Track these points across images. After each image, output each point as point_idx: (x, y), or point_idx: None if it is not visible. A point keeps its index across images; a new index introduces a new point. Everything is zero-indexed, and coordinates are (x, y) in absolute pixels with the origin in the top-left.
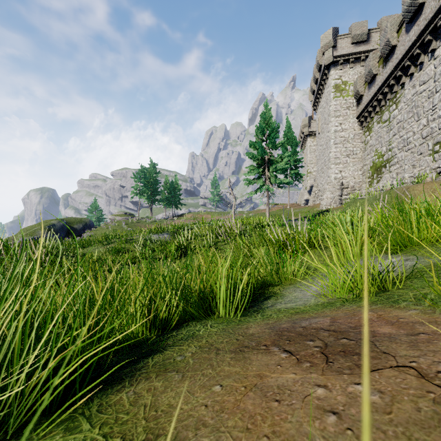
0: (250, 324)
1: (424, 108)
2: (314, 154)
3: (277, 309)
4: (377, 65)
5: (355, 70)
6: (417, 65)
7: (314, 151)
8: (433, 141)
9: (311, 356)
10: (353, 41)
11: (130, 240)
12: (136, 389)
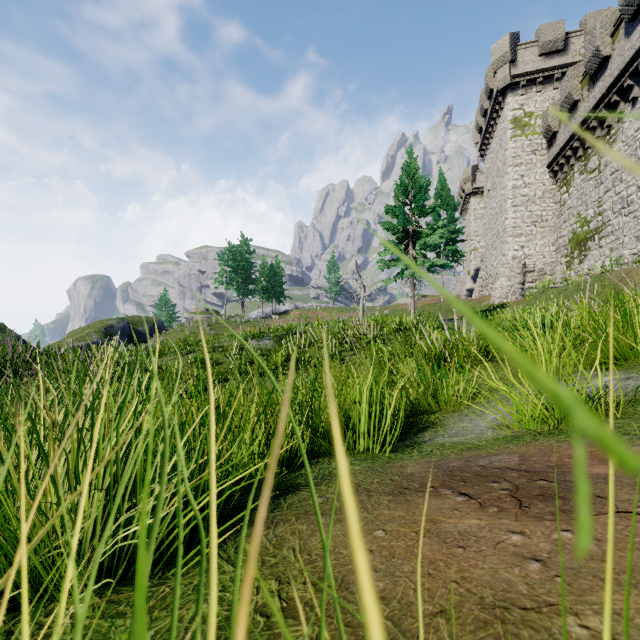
0: (405, 462)
1: None
2: (481, 221)
3: (439, 443)
4: (579, 87)
5: (545, 95)
6: None
7: (481, 217)
8: None
9: (498, 500)
10: (541, 52)
11: (218, 347)
12: (275, 532)
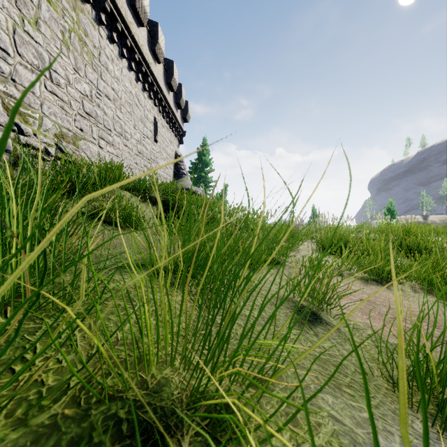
0: None
1: None
2: None
3: None
4: None
5: None
6: None
7: None
8: None
9: None
10: None
11: None
12: None
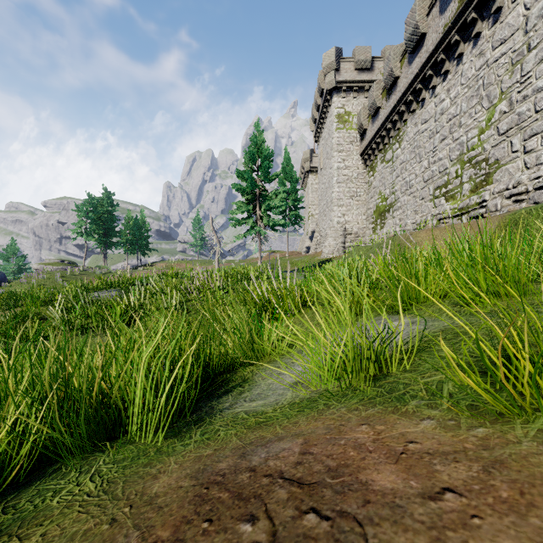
0: (170, 460)
1: (425, 149)
2: (316, 193)
3: (234, 414)
4: (380, 97)
5: (359, 101)
6: (419, 101)
7: (316, 190)
8: (433, 185)
9: None
10: (356, 67)
11: (53, 300)
12: None
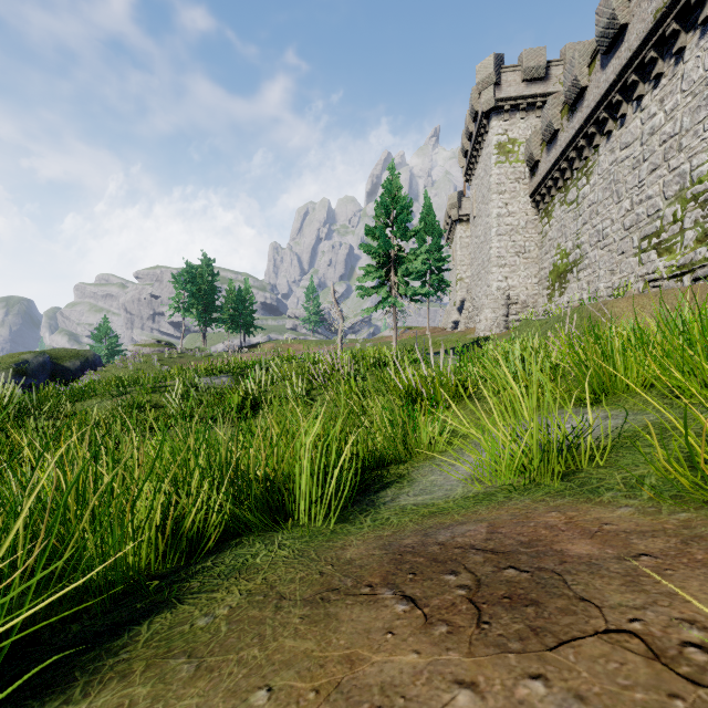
0: (350, 538)
1: (626, 184)
2: (467, 250)
3: (400, 506)
4: (559, 116)
5: (528, 122)
6: (617, 118)
7: (467, 245)
8: (639, 234)
9: (451, 609)
10: (524, 77)
11: (162, 387)
12: (90, 707)
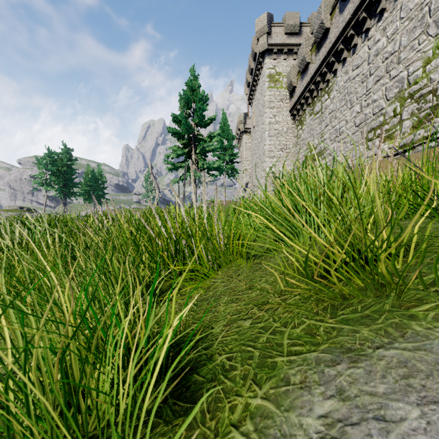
0: None
1: (357, 94)
2: (250, 151)
3: None
4: (310, 53)
5: (289, 62)
6: (350, 49)
7: (250, 148)
8: (367, 128)
9: None
10: (286, 31)
11: None
12: None
